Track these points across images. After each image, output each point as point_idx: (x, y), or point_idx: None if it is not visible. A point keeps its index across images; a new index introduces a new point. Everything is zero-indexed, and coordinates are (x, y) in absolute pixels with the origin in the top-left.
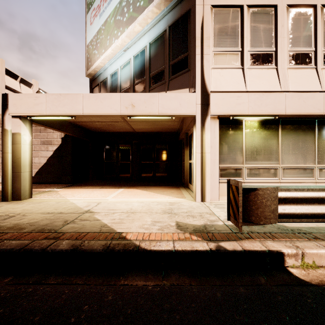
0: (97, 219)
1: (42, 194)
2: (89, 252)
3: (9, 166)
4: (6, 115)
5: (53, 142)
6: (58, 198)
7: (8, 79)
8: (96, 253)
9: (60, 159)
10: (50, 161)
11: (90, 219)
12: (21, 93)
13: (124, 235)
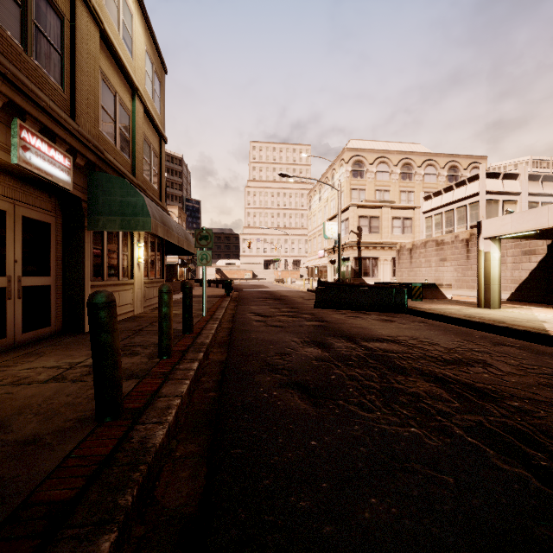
0: (541, 324)
1: (513, 308)
2: (514, 330)
3: (482, 279)
4: (479, 238)
5: (536, 252)
6: (525, 312)
7: (489, 182)
8: (518, 331)
9: (546, 272)
10: (532, 275)
11: (535, 323)
12: (503, 192)
13: (548, 331)
